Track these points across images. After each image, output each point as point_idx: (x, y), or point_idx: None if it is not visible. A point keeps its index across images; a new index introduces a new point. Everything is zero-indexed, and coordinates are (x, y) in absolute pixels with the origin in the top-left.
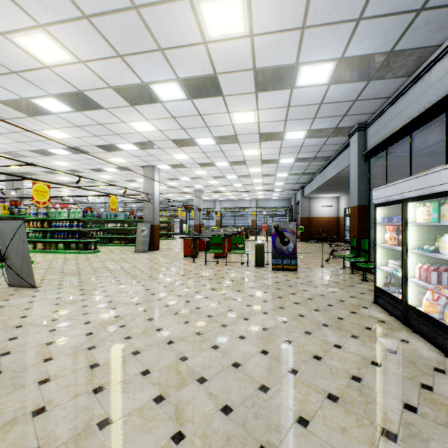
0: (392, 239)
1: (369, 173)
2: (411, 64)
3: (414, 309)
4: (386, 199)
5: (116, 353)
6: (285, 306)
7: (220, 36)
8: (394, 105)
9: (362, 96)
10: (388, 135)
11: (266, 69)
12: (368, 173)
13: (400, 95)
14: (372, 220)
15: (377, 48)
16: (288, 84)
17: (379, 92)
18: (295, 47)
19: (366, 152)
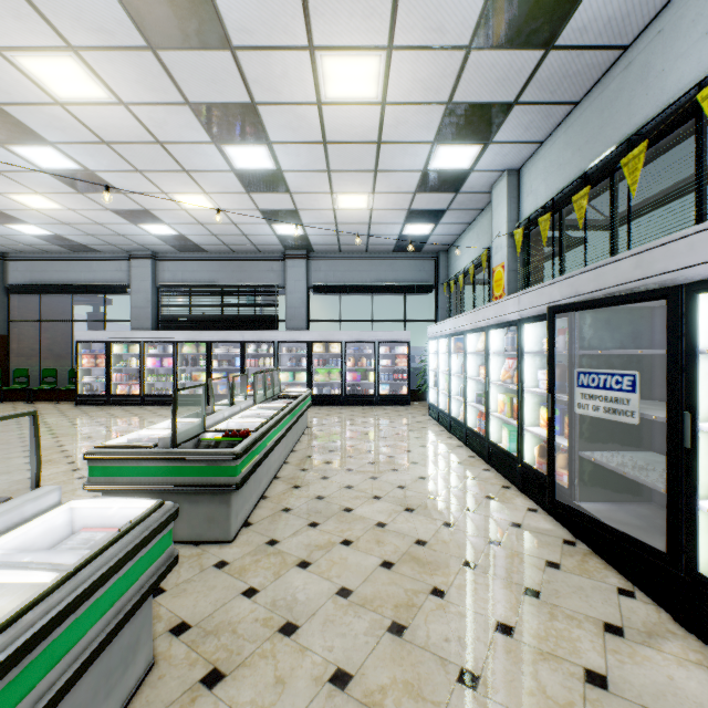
0: (91, 363)
1: (9, 304)
2: (85, 251)
3: (118, 395)
4: (92, 339)
5: (46, 436)
6: (43, 416)
7: (17, 199)
8: (57, 262)
9: (37, 245)
10: (54, 284)
11: (6, 214)
12: (8, 303)
13: (66, 260)
14: (12, 350)
15: (82, 242)
16: (2, 222)
17: (50, 249)
18: (48, 222)
19: (14, 285)
